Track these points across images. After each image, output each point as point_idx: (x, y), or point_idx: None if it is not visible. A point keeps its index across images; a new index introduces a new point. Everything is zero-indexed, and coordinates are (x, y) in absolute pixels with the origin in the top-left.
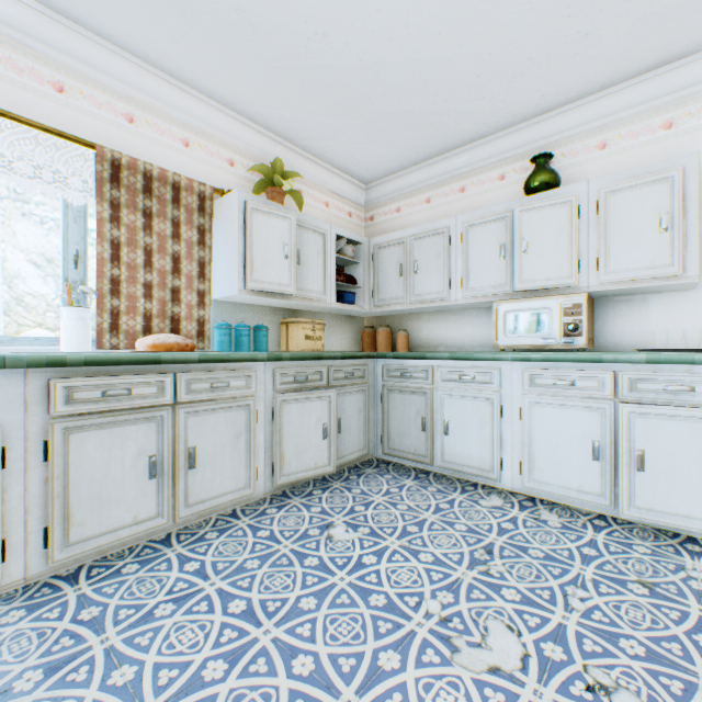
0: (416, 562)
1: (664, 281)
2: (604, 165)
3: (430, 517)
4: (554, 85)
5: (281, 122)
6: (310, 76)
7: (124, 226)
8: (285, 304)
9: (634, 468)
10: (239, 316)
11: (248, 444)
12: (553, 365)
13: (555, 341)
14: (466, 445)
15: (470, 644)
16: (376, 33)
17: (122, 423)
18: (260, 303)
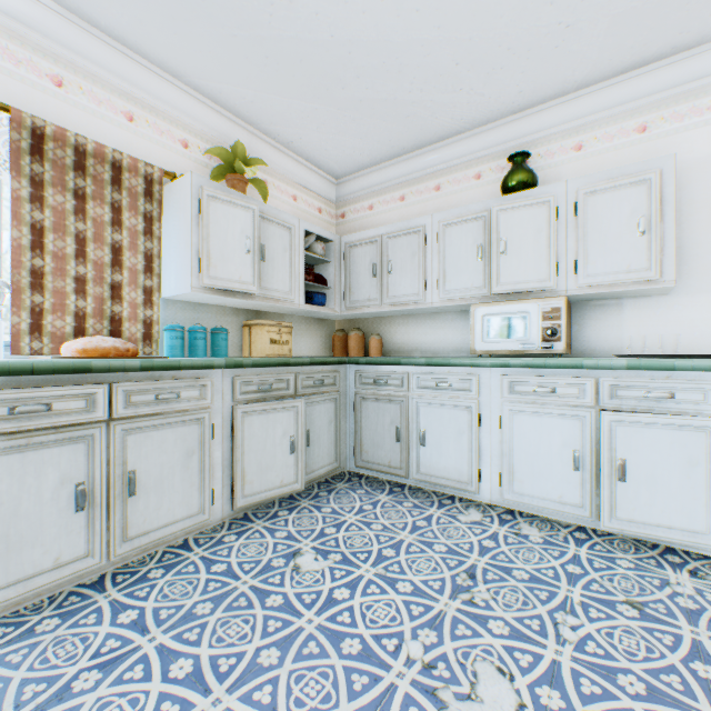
0: (394, 593)
1: (641, 285)
2: (580, 166)
3: (407, 537)
4: (533, 80)
5: (243, 102)
6: (275, 49)
7: (49, 208)
8: (248, 304)
9: (615, 479)
10: (195, 317)
11: (202, 464)
12: (533, 372)
13: (534, 346)
14: (443, 456)
15: (458, 697)
16: (349, 4)
17: (38, 446)
18: (219, 303)
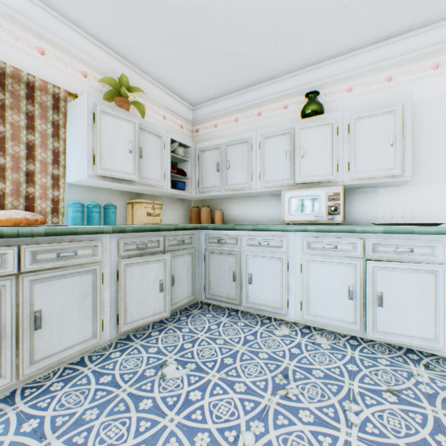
0: (232, 393)
1: (390, 179)
2: (351, 102)
3: (241, 348)
4: (322, 44)
5: (127, 47)
6: (149, 9)
7: None
8: (131, 188)
9: (376, 305)
10: (92, 197)
11: (95, 302)
12: (323, 235)
13: (323, 218)
14: (264, 291)
15: None
16: None
17: None
18: (110, 187)
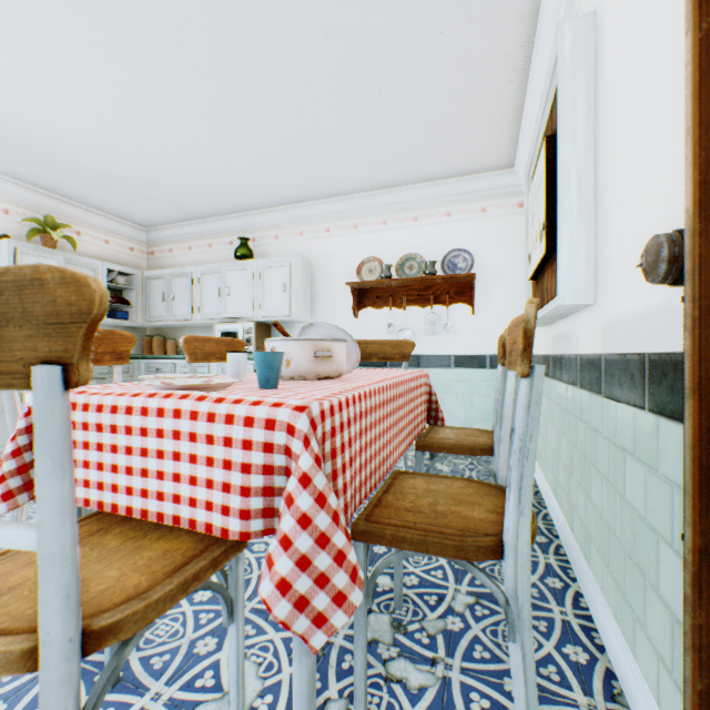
0: None
1: (285, 318)
2: (278, 248)
3: None
4: (242, 201)
5: (54, 187)
6: (70, 172)
7: None
8: None
9: None
10: None
11: None
12: None
13: None
14: None
15: None
16: (110, 164)
17: None
18: None
